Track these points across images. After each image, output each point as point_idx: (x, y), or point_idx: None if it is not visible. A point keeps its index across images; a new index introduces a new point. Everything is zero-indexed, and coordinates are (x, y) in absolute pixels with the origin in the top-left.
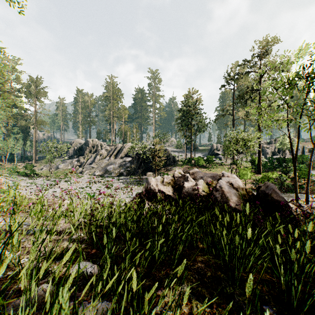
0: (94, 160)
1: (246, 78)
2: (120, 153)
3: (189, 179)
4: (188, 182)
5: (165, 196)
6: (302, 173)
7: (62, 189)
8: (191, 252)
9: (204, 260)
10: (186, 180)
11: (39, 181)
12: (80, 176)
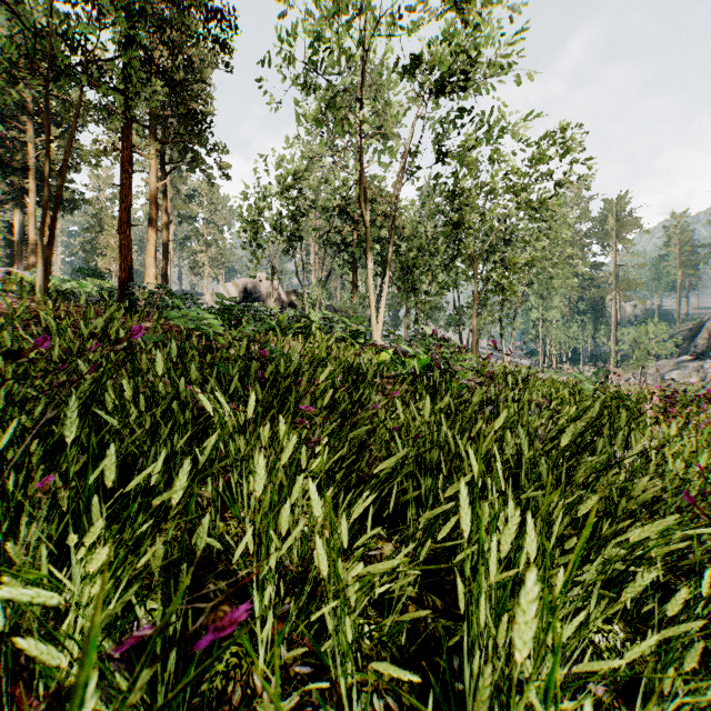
0: None
1: None
2: None
3: None
4: None
5: None
6: None
7: None
8: None
9: None
10: None
11: None
12: None
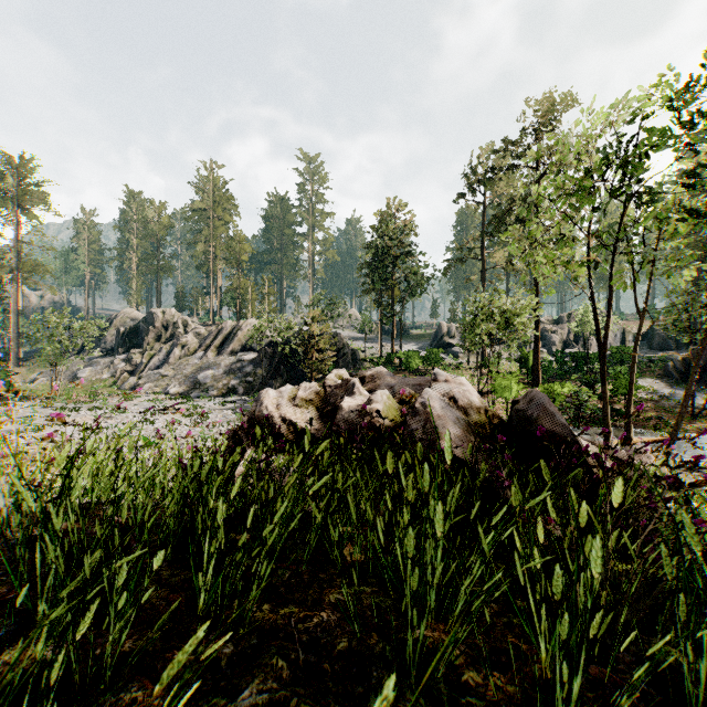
0: (167, 359)
1: (510, 180)
2: (230, 342)
3: (356, 391)
4: (353, 397)
5: (297, 432)
6: (623, 385)
7: (81, 427)
8: (317, 577)
9: (342, 601)
10: (350, 392)
11: (22, 409)
12: (132, 396)
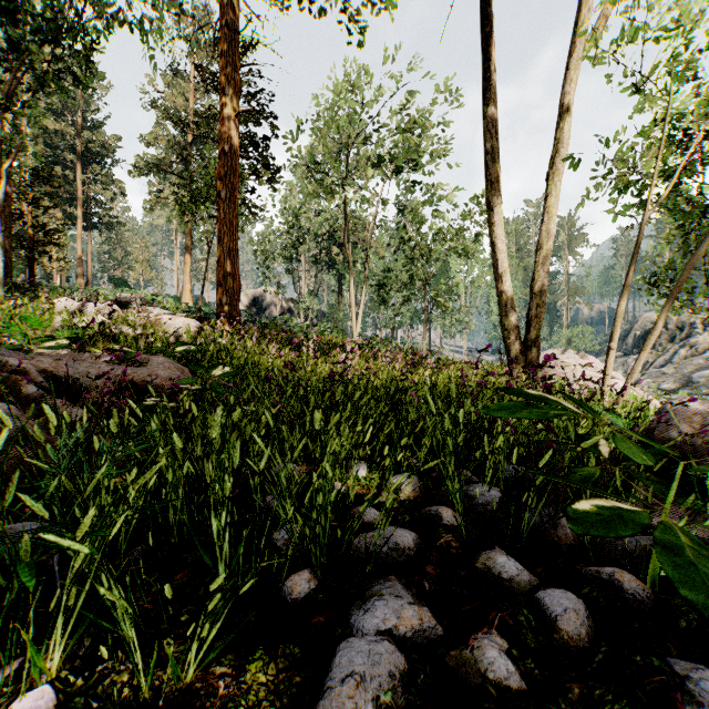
0: (670, 359)
1: None
2: None
3: None
4: None
5: None
6: None
7: None
8: None
9: None
10: None
11: None
12: None
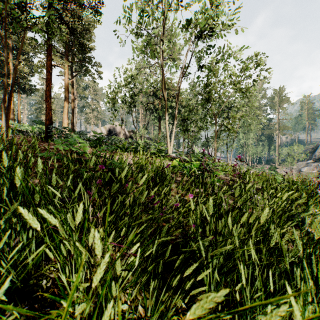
0: None
1: None
2: None
3: None
4: None
5: None
6: None
7: None
8: None
9: None
10: None
11: None
12: None
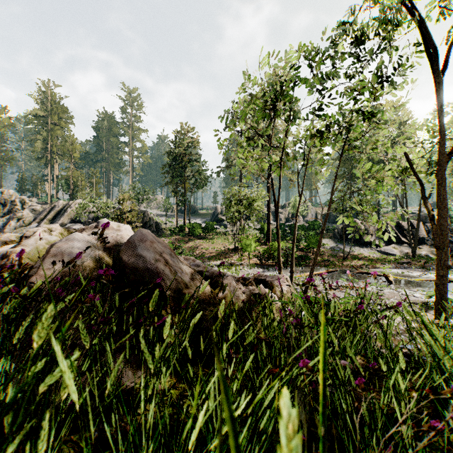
0: (3, 229)
1: None
2: (61, 216)
3: None
4: None
5: None
6: (312, 242)
7: None
8: None
9: None
10: None
11: None
12: None
